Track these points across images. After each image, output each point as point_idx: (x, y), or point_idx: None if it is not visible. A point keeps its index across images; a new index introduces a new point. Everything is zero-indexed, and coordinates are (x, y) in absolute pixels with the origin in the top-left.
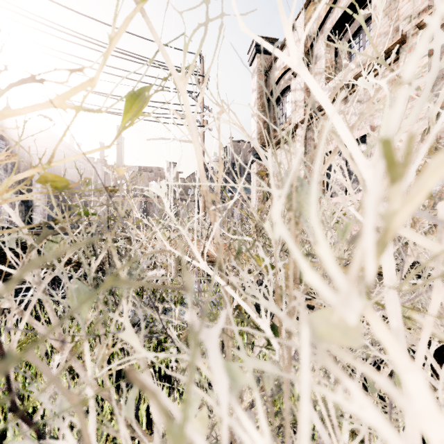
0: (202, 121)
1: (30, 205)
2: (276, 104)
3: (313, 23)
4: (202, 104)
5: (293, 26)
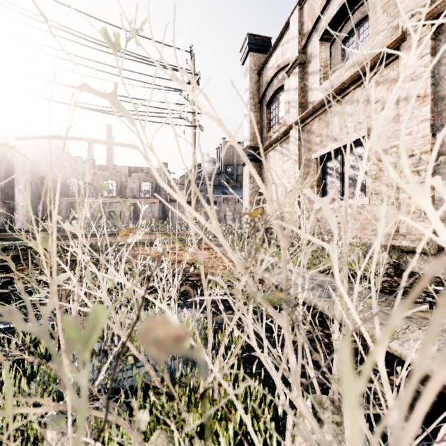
0: (193, 121)
1: (12, 207)
2: (269, 104)
3: (308, 21)
4: (194, 103)
5: (287, 23)
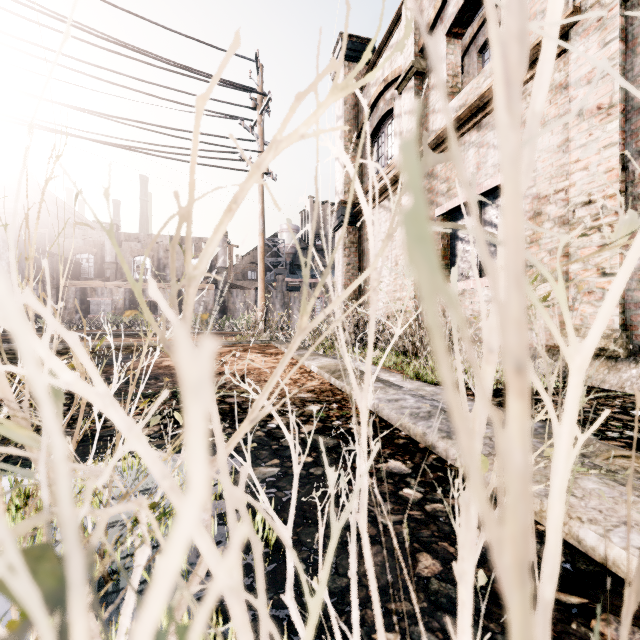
0: None
1: None
2: (372, 139)
3: (429, 8)
4: (261, 138)
5: (398, 14)
